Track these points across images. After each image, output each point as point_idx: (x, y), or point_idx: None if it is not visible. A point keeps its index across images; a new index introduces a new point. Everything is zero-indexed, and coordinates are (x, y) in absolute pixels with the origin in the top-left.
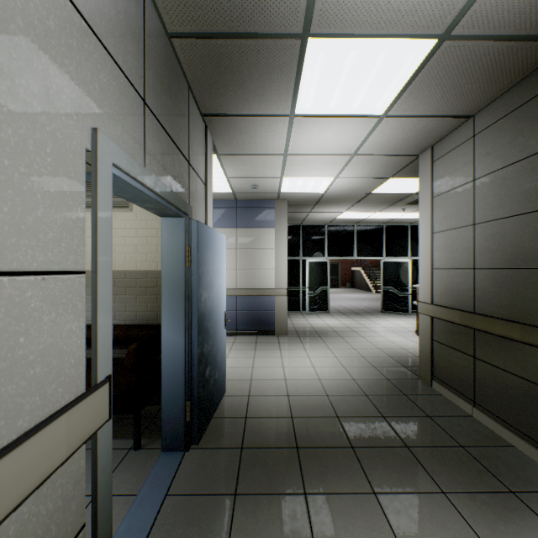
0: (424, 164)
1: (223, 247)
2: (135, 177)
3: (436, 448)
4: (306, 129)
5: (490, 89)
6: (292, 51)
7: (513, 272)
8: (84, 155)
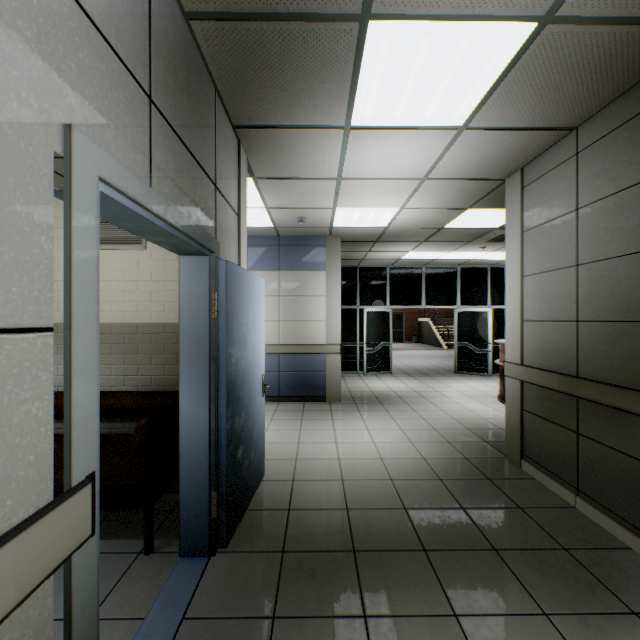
0: (511, 190)
1: (260, 294)
2: (135, 199)
3: (532, 551)
4: (365, 145)
5: (600, 92)
6: (347, 39)
7: (629, 326)
8: (52, 163)
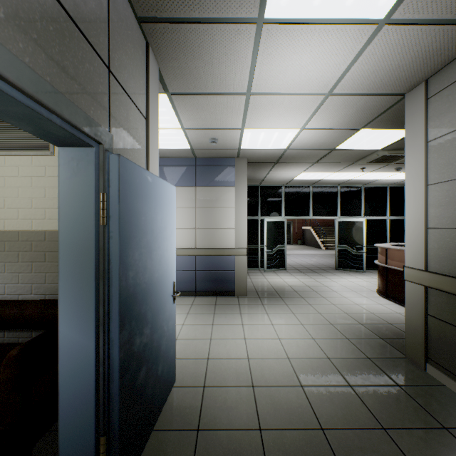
0: (413, 103)
1: (171, 201)
2: None
3: None
4: (277, 48)
5: None
6: None
7: None
8: None
